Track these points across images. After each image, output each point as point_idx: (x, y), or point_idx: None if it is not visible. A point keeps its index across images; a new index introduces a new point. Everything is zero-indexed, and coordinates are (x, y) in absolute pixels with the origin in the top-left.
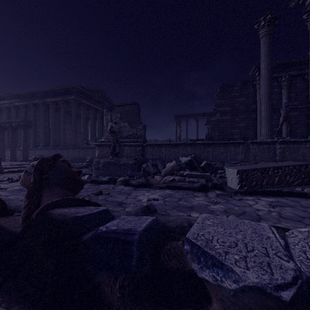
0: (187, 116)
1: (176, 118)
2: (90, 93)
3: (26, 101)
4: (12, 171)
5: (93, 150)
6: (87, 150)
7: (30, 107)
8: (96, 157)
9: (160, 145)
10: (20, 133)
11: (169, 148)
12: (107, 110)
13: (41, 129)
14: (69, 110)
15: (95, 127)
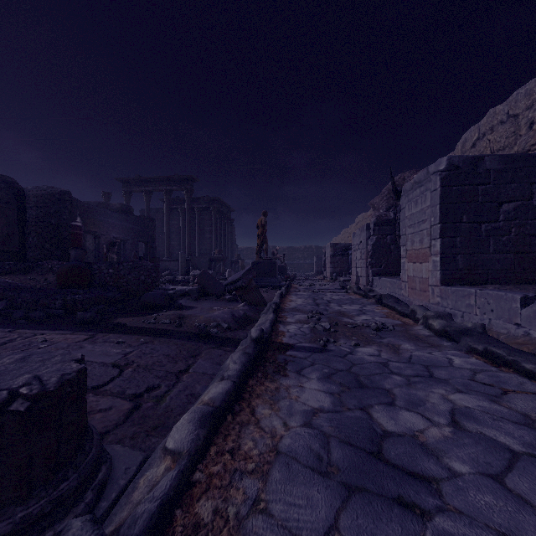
0: None
1: None
2: None
3: None
4: None
5: None
6: None
7: None
8: None
9: None
10: None
11: None
12: None
13: None
14: None
15: None
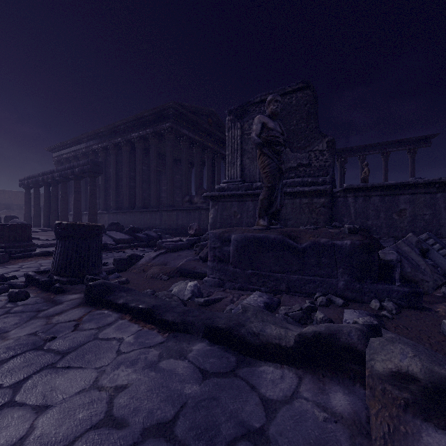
0: (364, 150)
1: (340, 156)
2: (194, 116)
3: (106, 141)
4: (49, 253)
5: (200, 214)
6: (191, 214)
7: (111, 150)
8: (209, 224)
9: (393, 187)
10: (98, 191)
11: (429, 198)
12: (232, 117)
13: (125, 182)
14: (164, 152)
15: (202, 177)
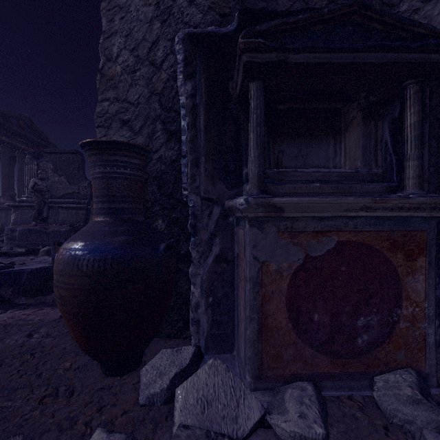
0: None
1: None
2: (1, 119)
3: None
4: None
5: (7, 213)
6: None
7: None
8: (12, 223)
9: None
10: None
11: None
12: (31, 156)
13: None
14: None
15: (13, 174)
